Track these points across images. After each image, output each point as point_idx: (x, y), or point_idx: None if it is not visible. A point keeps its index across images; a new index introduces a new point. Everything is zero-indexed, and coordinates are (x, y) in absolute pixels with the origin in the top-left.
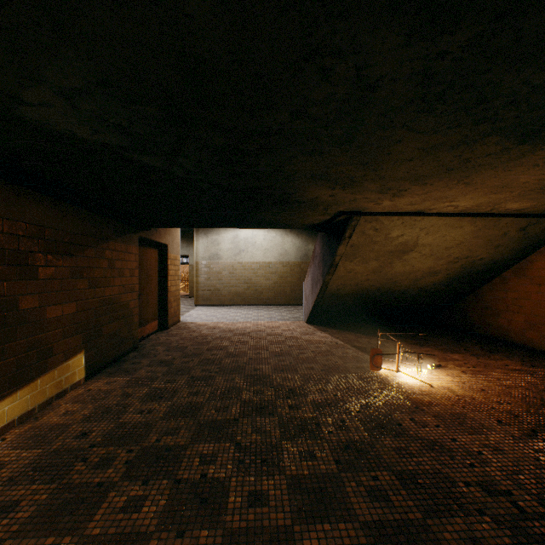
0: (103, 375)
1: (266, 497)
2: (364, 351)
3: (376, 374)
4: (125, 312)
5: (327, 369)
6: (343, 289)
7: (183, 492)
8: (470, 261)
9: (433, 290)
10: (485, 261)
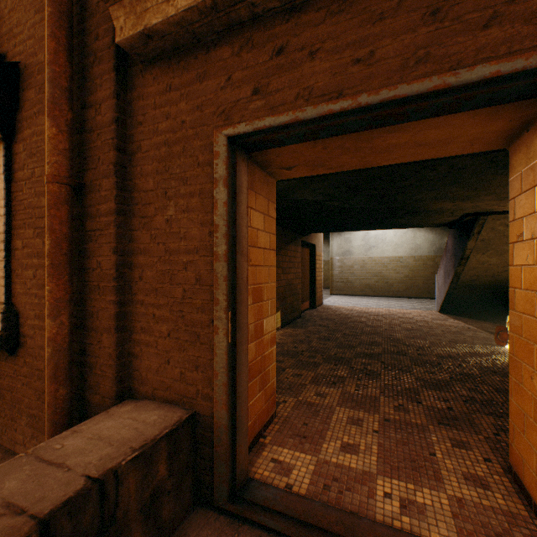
0: (288, 327)
1: (402, 379)
2: None
3: (503, 349)
4: (295, 291)
5: (453, 341)
6: (477, 280)
7: (356, 371)
8: None
9: None
10: None
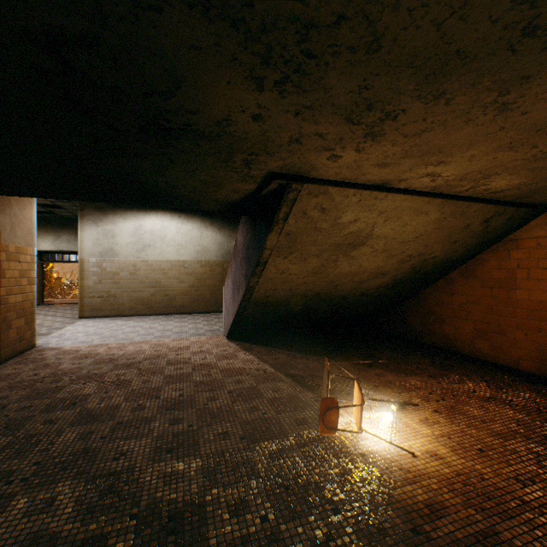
0: None
1: None
2: (303, 383)
3: (328, 435)
4: None
5: (250, 433)
6: (273, 296)
7: None
8: (422, 259)
9: (376, 295)
10: (437, 259)
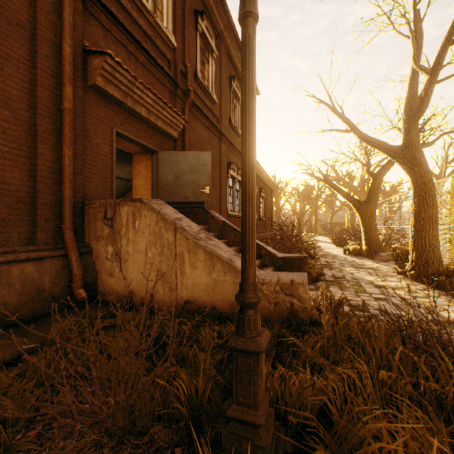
0: None
1: None
2: None
3: None
4: None
5: None
6: None
7: None
8: None
9: None
10: None
